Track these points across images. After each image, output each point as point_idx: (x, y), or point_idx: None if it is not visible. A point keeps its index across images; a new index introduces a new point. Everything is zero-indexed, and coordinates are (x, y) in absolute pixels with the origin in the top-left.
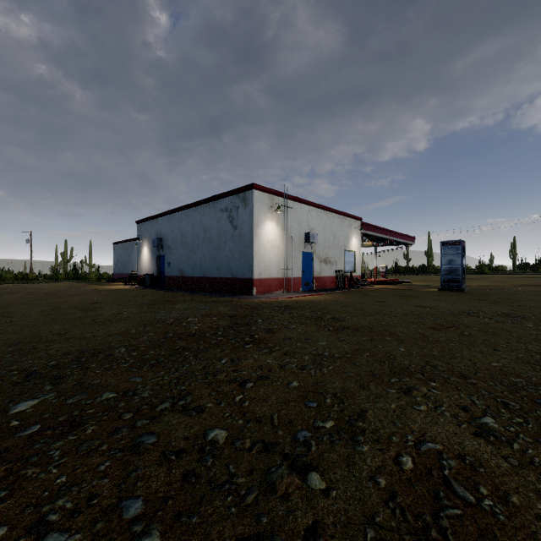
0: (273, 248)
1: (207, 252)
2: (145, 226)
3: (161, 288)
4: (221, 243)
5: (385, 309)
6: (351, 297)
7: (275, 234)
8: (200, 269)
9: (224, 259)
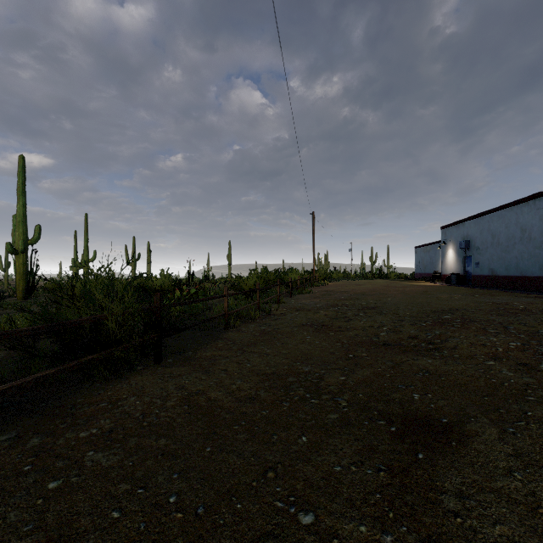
0: None
1: (525, 251)
2: (450, 231)
3: (468, 286)
4: None
5: None
6: None
7: None
8: (516, 268)
9: None
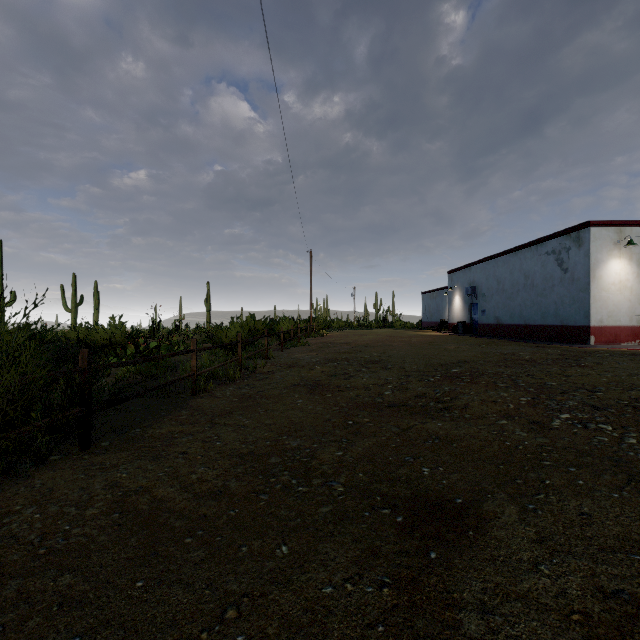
0: (621, 291)
1: (528, 298)
2: (457, 276)
3: (475, 335)
4: (547, 289)
5: None
6: None
7: (624, 273)
8: (520, 316)
9: (550, 306)
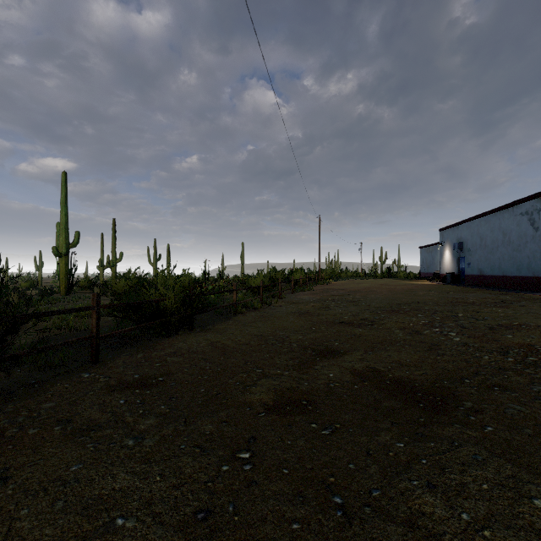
0: None
1: (506, 253)
2: (447, 233)
3: (460, 285)
4: (521, 245)
5: None
6: None
7: None
8: (499, 268)
9: (524, 260)
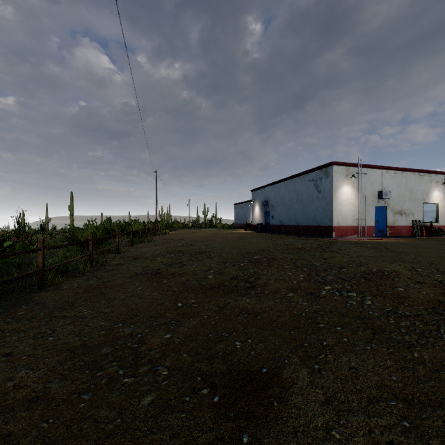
0: (348, 205)
1: (299, 209)
2: (257, 193)
3: (268, 232)
4: (309, 203)
5: (435, 247)
6: (417, 240)
7: (350, 194)
8: (294, 220)
9: (311, 213)
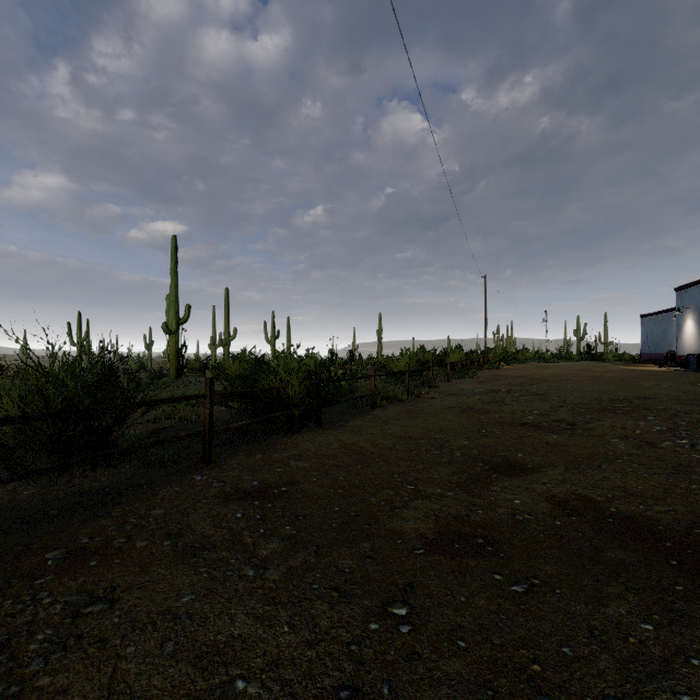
0: None
1: None
2: (689, 294)
3: None
4: None
5: None
6: None
7: None
8: None
9: None
